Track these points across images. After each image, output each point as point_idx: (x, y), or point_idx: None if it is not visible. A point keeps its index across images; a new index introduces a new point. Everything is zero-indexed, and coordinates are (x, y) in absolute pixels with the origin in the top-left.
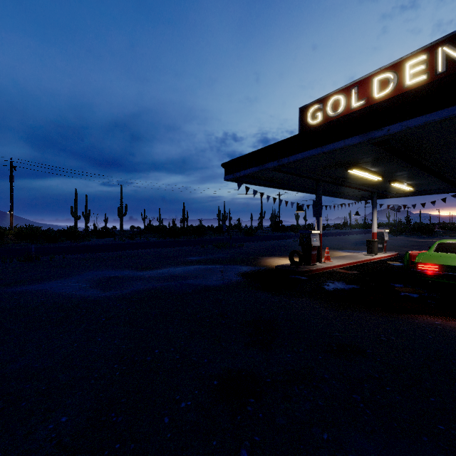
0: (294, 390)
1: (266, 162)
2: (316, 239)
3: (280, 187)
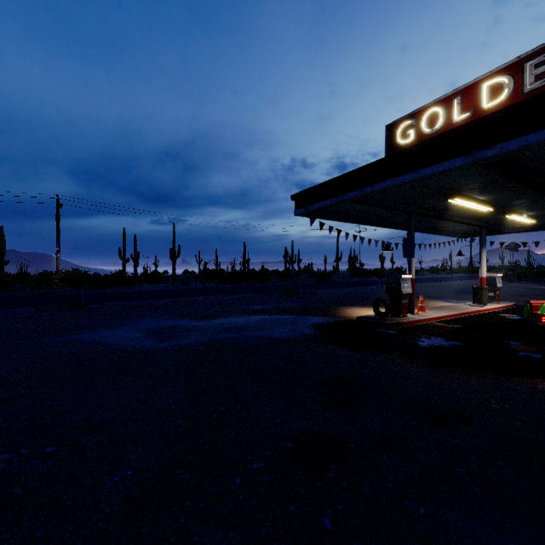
0: (383, 458)
1: (345, 192)
2: (407, 284)
3: (361, 221)
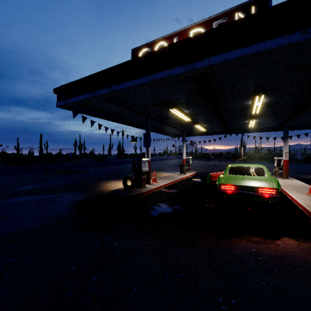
0: None
1: (97, 88)
2: (146, 165)
3: (117, 120)
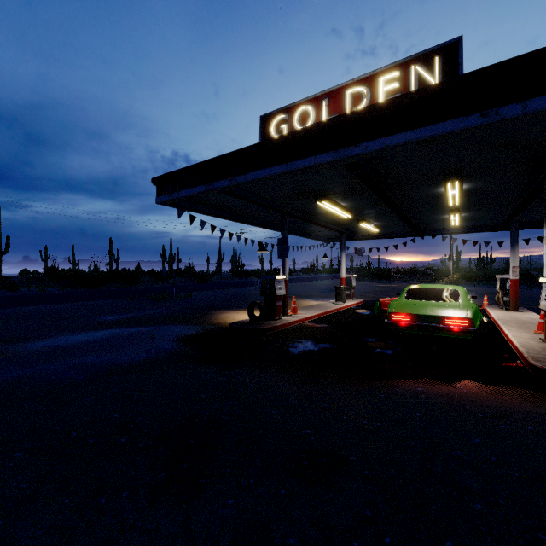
0: None
1: (215, 179)
2: (282, 286)
3: (238, 219)
